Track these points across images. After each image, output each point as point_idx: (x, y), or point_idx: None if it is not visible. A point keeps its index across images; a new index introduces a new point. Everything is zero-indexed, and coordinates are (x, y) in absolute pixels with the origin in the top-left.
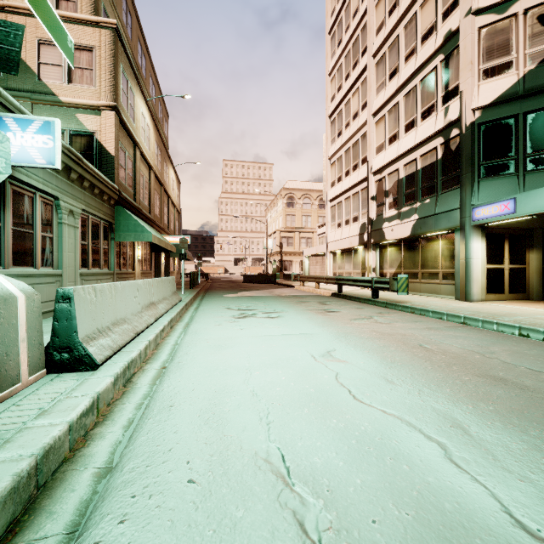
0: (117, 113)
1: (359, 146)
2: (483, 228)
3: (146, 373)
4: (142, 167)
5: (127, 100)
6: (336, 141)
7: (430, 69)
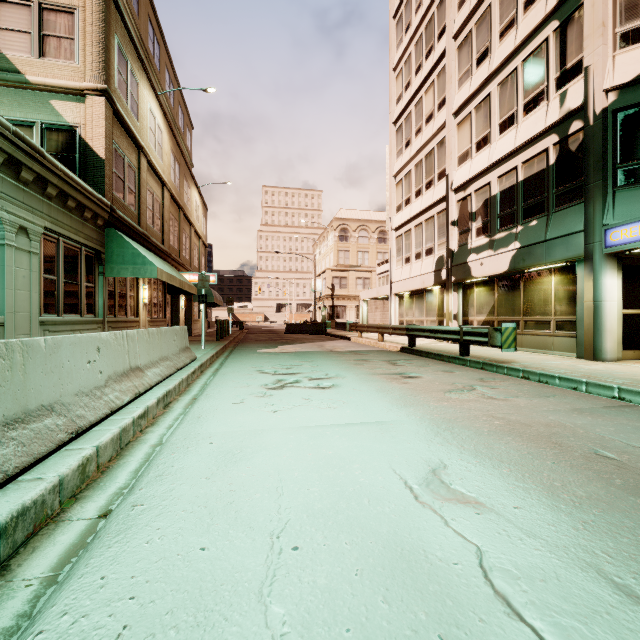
0: (109, 100)
1: (434, 157)
2: (618, 257)
3: (58, 535)
4: (151, 181)
5: (125, 87)
6: (403, 153)
7: (538, 43)
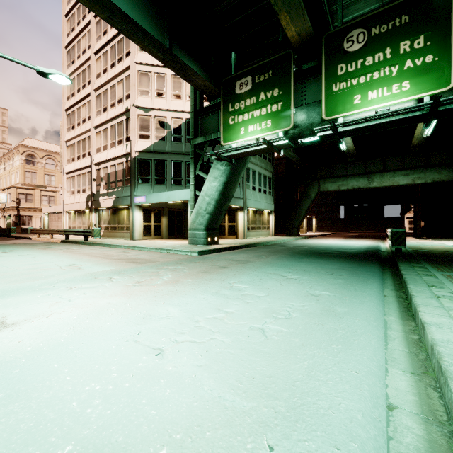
0: None
1: (86, 143)
2: (141, 206)
3: None
4: None
5: None
6: (71, 131)
7: (121, 120)
